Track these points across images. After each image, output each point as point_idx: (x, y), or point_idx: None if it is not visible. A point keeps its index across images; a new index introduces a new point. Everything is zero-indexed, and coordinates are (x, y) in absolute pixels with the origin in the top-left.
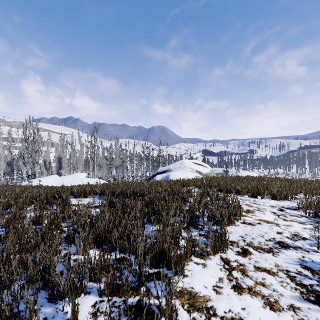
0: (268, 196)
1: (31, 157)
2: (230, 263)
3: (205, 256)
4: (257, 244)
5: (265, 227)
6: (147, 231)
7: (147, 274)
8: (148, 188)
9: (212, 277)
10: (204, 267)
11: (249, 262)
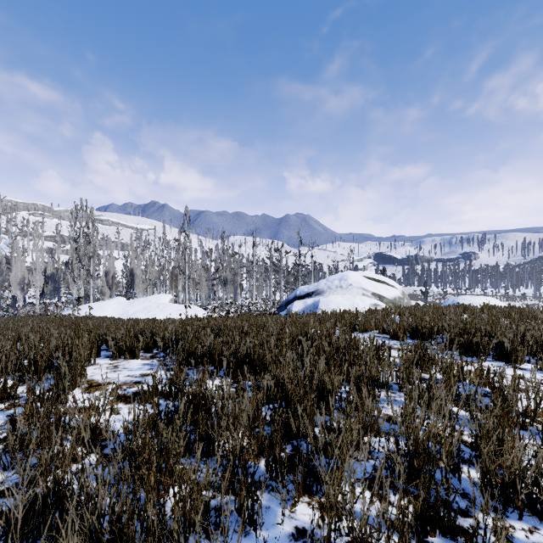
0: None
1: (82, 267)
2: None
3: None
4: None
5: None
6: (266, 540)
7: None
8: (274, 344)
9: None
10: None
11: None
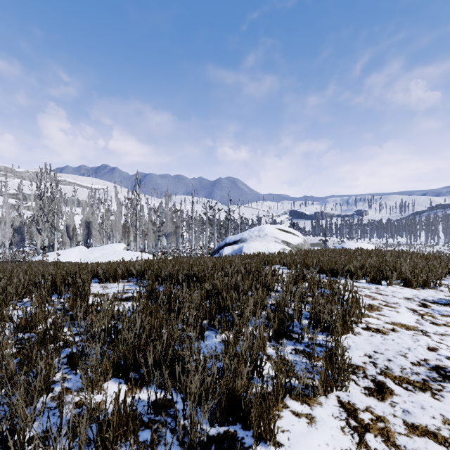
0: (397, 281)
1: (47, 221)
2: (358, 415)
3: (311, 398)
4: (399, 371)
5: (406, 338)
6: (208, 343)
7: (205, 438)
8: (210, 269)
9: (329, 449)
10: (311, 423)
11: (393, 412)
